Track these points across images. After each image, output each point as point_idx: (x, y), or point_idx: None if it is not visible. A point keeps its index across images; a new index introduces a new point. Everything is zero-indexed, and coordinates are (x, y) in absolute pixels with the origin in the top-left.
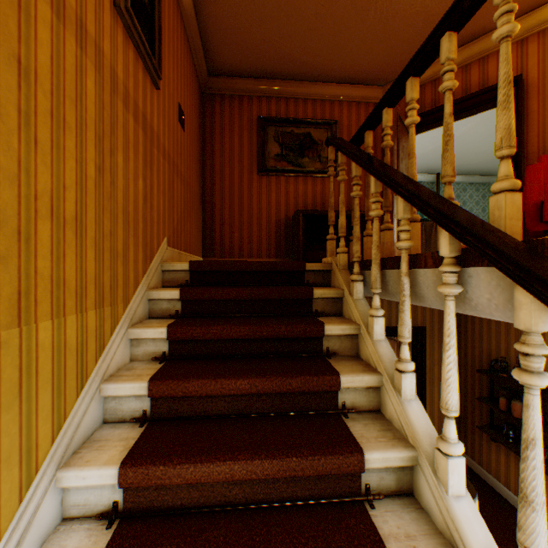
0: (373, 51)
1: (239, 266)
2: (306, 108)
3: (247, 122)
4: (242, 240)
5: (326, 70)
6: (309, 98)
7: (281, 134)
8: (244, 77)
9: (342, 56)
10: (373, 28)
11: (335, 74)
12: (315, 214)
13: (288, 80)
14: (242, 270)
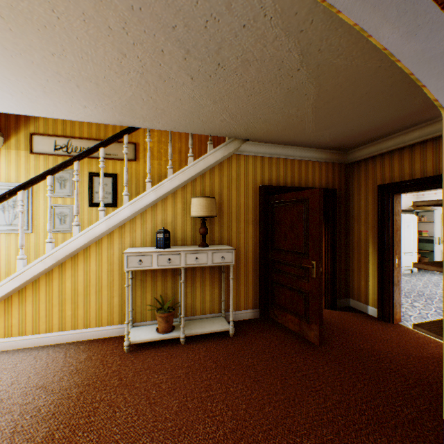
0: None
1: None
2: None
3: None
4: None
5: None
6: None
7: None
8: None
9: None
10: None
11: None
12: None
13: None
14: None
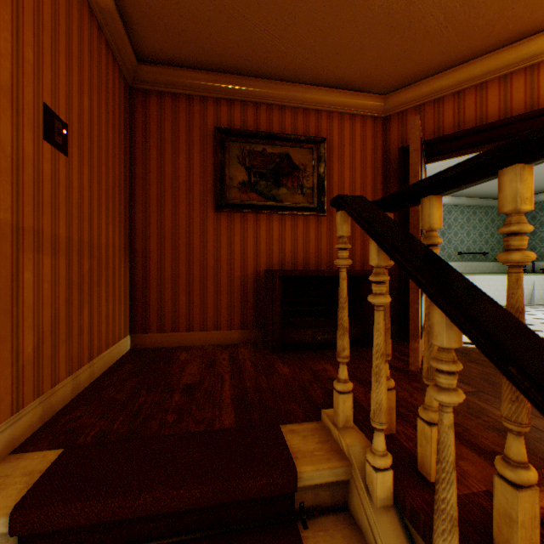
0: (382, 44)
1: (143, 506)
2: (284, 118)
3: (199, 134)
4: (192, 305)
5: (313, 67)
6: (288, 104)
7: (248, 154)
8: (194, 68)
9: (337, 48)
10: (389, 6)
11: (324, 74)
12: (298, 275)
13: (259, 76)
14: (152, 511)
